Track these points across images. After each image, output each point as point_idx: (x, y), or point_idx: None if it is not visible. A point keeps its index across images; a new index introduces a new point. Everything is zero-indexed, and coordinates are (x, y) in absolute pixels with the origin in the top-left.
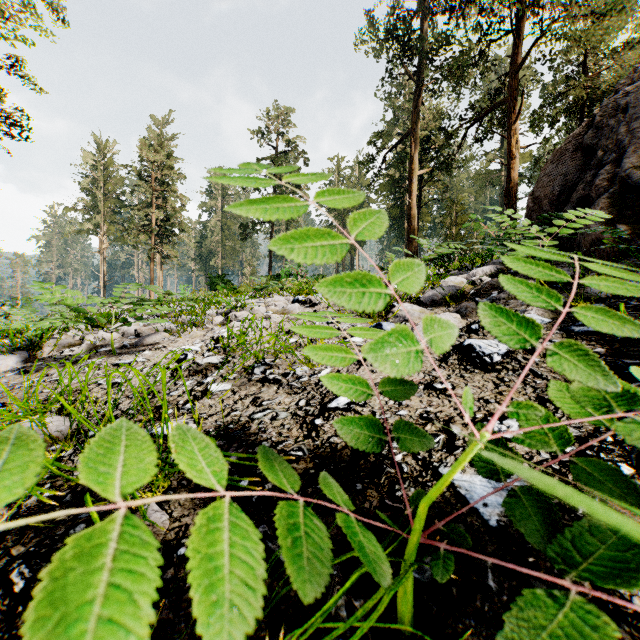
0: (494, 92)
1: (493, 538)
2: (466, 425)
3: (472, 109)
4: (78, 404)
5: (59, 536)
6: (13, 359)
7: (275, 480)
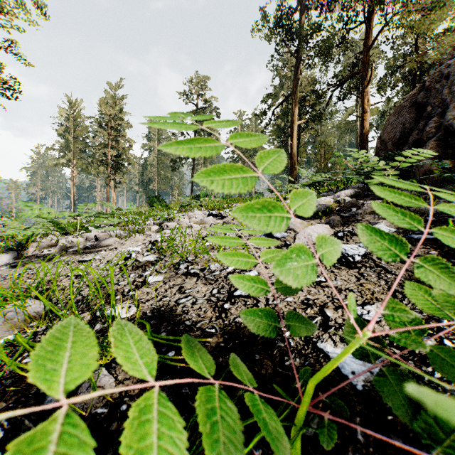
0: (352, 65)
1: (360, 399)
2: (336, 309)
3: (336, 77)
4: (50, 292)
5: (32, 395)
6: (6, 257)
7: (193, 367)
